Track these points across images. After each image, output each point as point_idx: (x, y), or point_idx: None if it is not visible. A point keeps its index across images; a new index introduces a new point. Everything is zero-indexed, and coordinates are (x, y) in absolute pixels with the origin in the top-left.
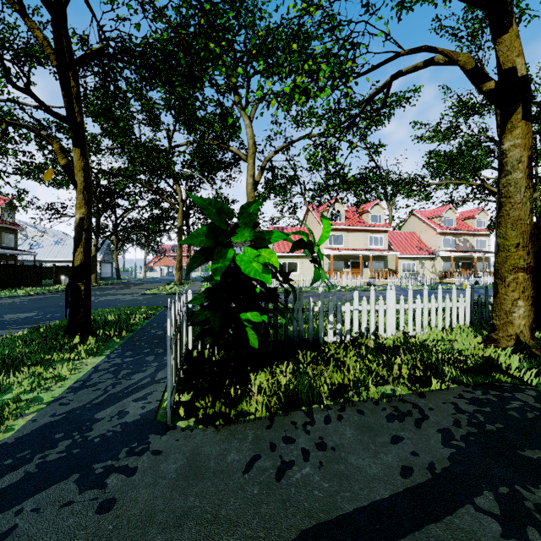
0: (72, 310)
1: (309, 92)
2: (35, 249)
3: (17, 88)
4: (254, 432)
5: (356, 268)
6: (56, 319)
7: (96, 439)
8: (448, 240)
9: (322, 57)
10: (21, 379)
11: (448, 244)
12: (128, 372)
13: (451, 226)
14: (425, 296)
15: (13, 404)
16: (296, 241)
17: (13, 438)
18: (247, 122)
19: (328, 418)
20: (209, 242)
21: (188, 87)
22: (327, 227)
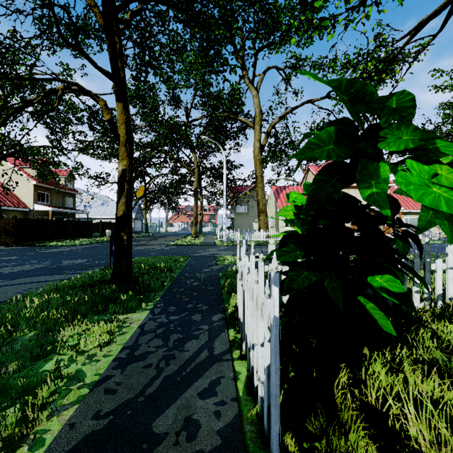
0: (115, 259)
1: None
2: (88, 209)
3: (68, 44)
4: None
5: None
6: (102, 265)
7: None
8: None
9: None
10: (65, 340)
11: None
12: (179, 337)
13: None
14: None
15: (52, 382)
16: None
17: None
18: (254, 93)
19: None
20: (341, 152)
21: (224, 30)
22: None
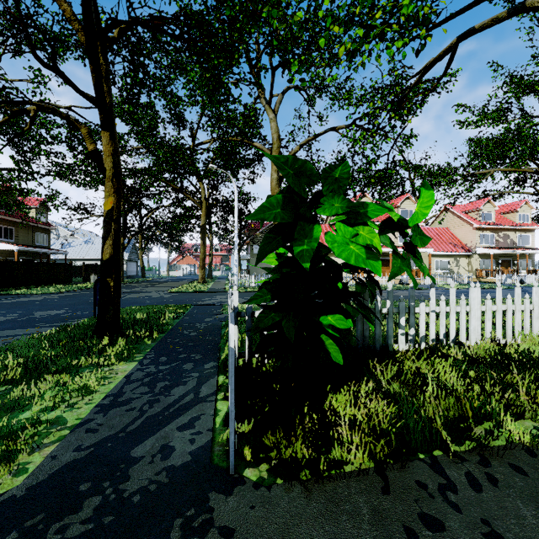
0: (100, 308)
1: (372, 50)
2: (67, 249)
3: (43, 64)
4: (366, 500)
5: (385, 266)
6: (84, 316)
7: (135, 498)
8: (486, 236)
9: (392, 3)
10: (43, 391)
11: (486, 240)
12: (166, 384)
13: (490, 221)
14: (517, 295)
15: (31, 427)
16: (383, 221)
17: (24, 488)
18: (271, 116)
19: (473, 480)
20: (286, 216)
21: (225, 60)
22: (428, 202)
